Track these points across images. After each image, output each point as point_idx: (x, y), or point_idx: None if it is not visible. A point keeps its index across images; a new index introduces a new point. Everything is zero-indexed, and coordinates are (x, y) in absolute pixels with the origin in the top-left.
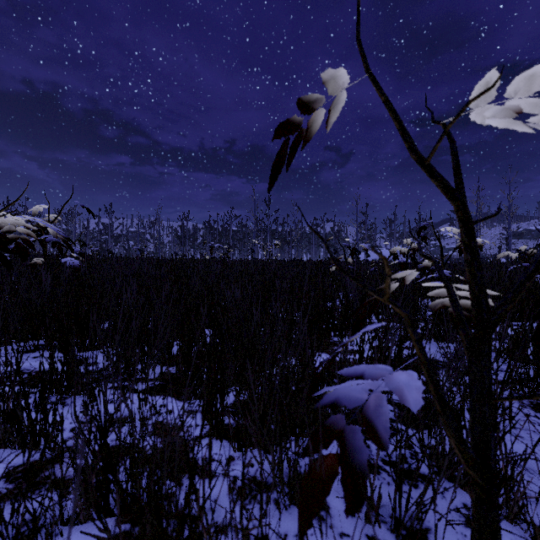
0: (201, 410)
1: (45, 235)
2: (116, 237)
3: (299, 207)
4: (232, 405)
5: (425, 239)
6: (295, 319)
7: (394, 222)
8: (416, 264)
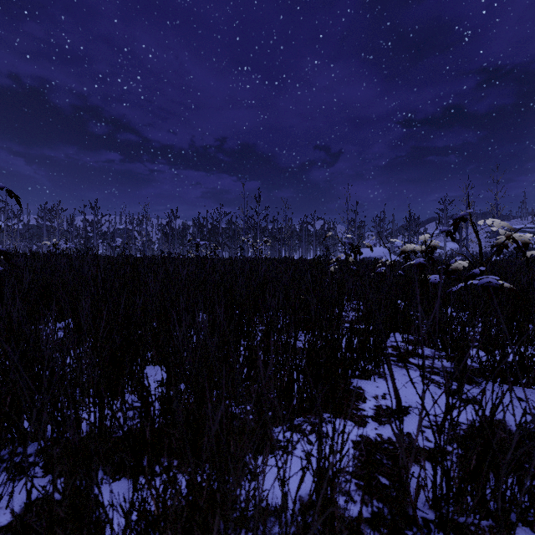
0: None
1: None
2: (101, 234)
3: None
4: None
5: (450, 234)
6: (298, 363)
7: (383, 220)
8: (446, 267)
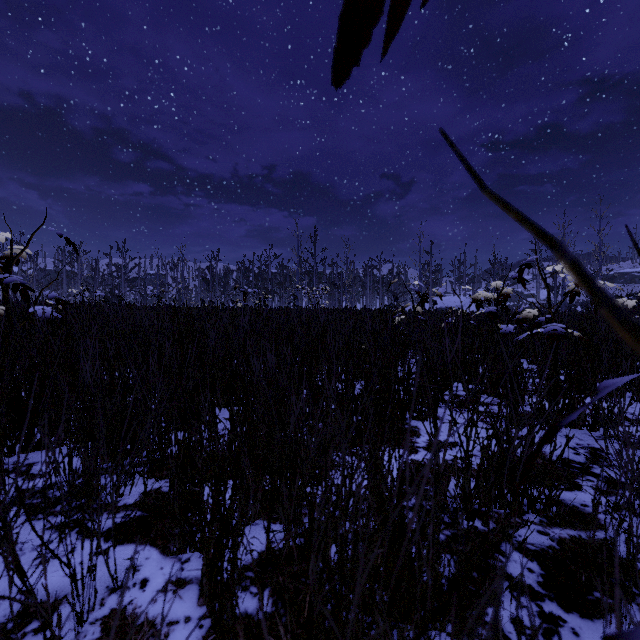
0: (199, 578)
1: (3, 275)
2: (130, 281)
3: (444, 133)
4: (255, 563)
5: (522, 281)
6: (357, 398)
7: (463, 263)
8: (514, 315)
